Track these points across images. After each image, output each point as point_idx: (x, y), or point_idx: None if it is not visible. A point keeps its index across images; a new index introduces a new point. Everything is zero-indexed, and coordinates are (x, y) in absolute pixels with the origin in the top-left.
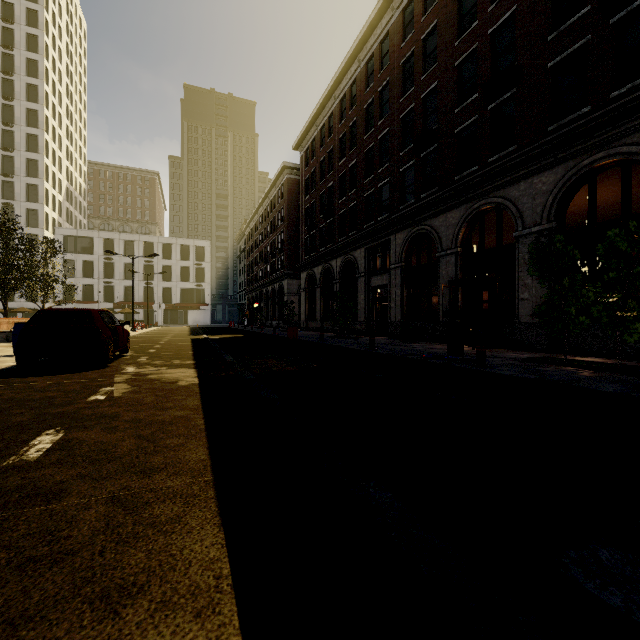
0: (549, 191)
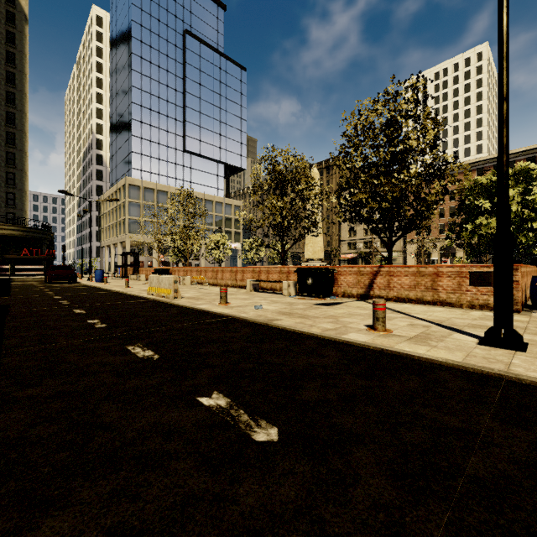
0: None
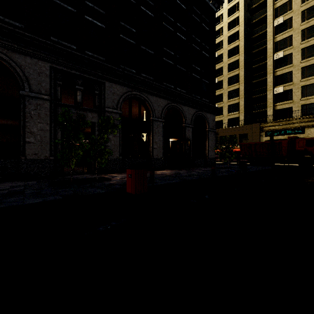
0: (192, 115)
